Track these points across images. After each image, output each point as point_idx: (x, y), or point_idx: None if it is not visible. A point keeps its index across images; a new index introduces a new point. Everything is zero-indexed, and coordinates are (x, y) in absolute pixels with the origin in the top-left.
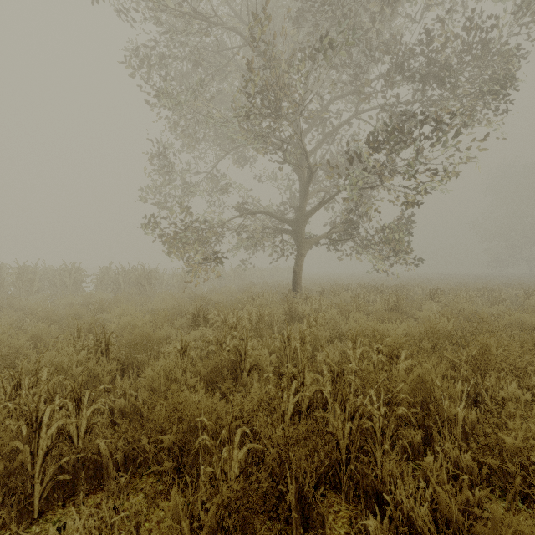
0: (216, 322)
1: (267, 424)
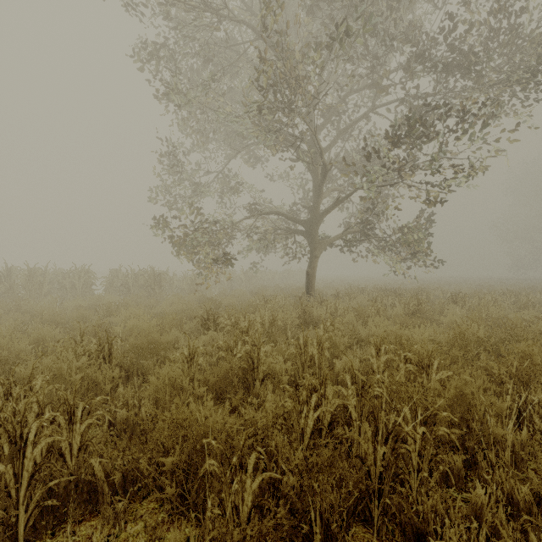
0: (227, 326)
1: (285, 444)
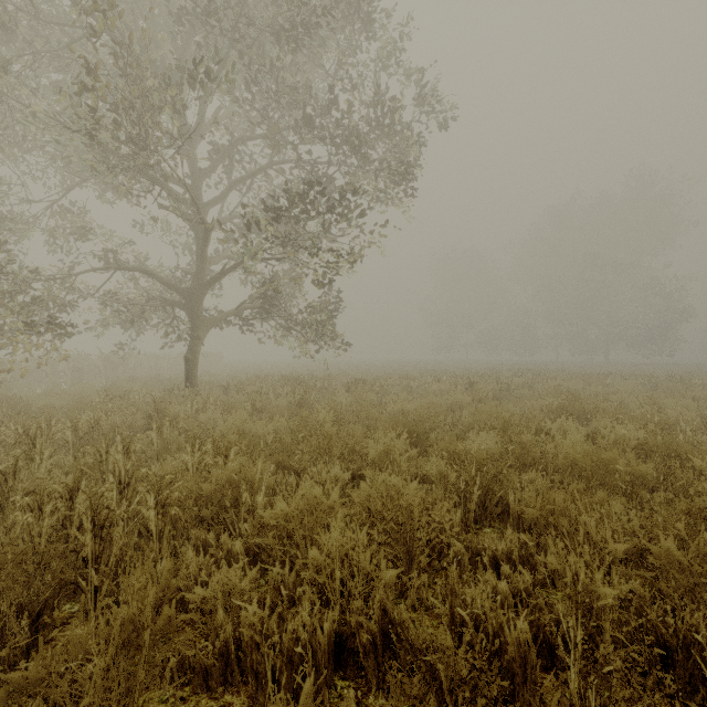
0: (7, 438)
1: None
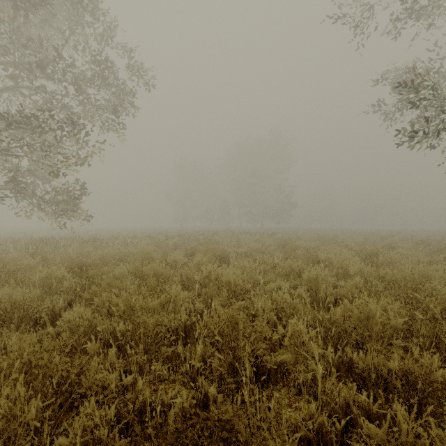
0: None
1: None
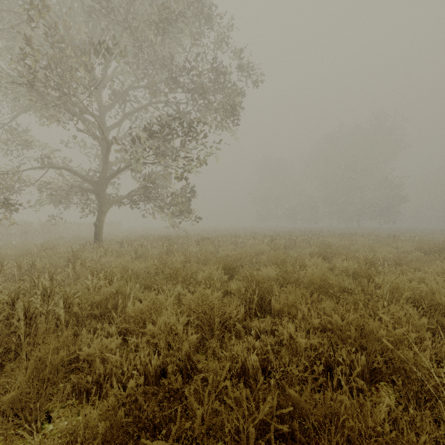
0: None
1: None
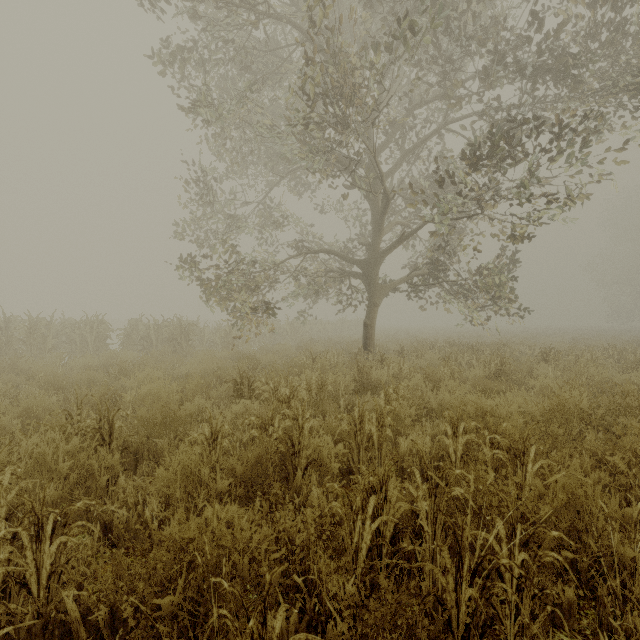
0: (264, 393)
1: (331, 571)
